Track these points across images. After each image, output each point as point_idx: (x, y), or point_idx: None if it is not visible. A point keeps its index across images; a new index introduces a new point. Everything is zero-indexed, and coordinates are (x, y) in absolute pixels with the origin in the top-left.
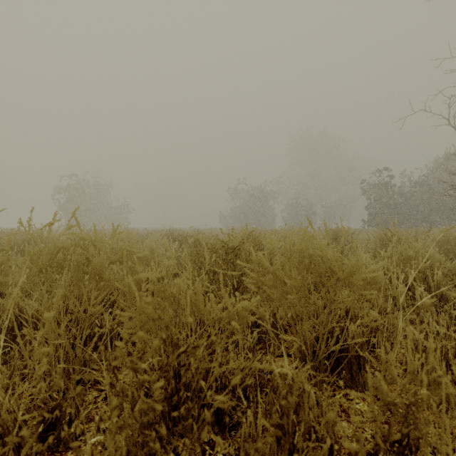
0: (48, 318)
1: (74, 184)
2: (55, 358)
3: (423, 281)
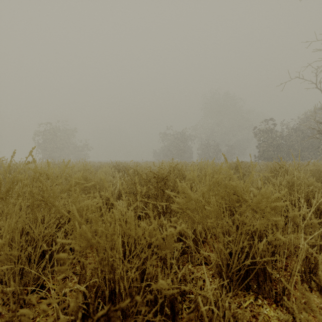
0: None
1: (49, 129)
2: (13, 273)
3: (307, 202)
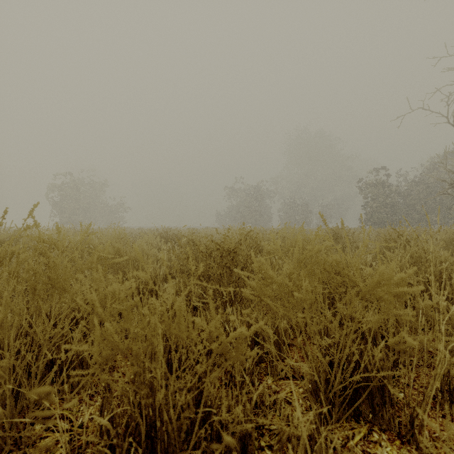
0: None
1: (69, 182)
2: (4, 393)
3: (439, 286)
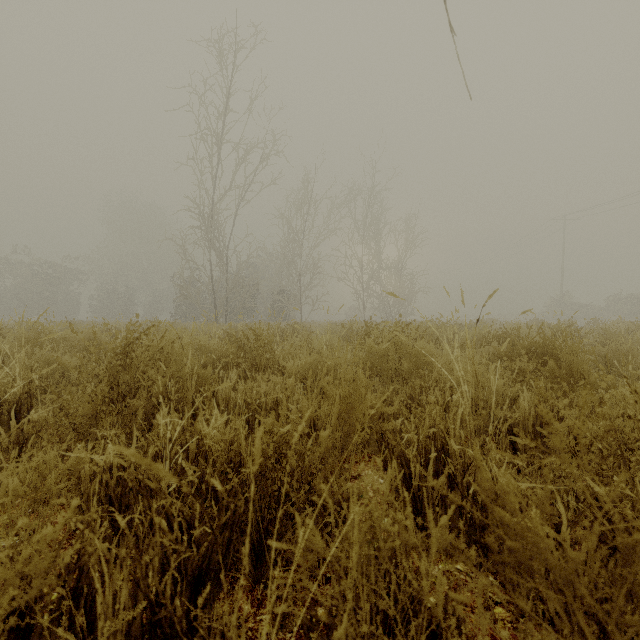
0: None
1: None
2: None
3: None
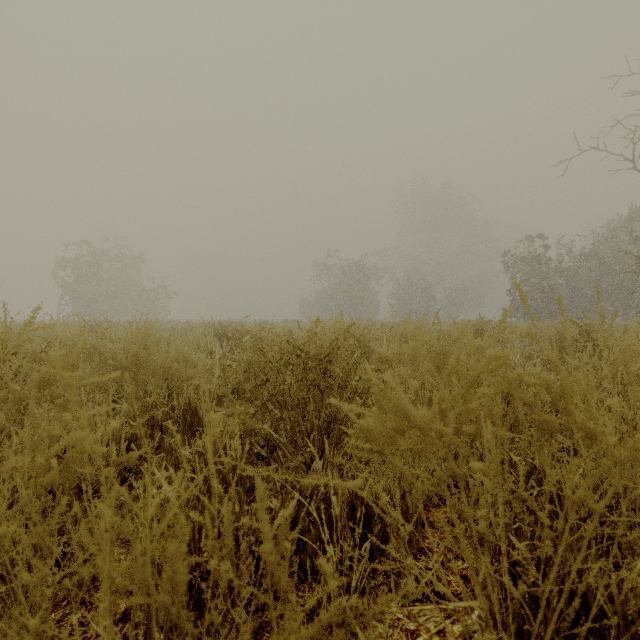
0: None
1: (86, 255)
2: None
3: None
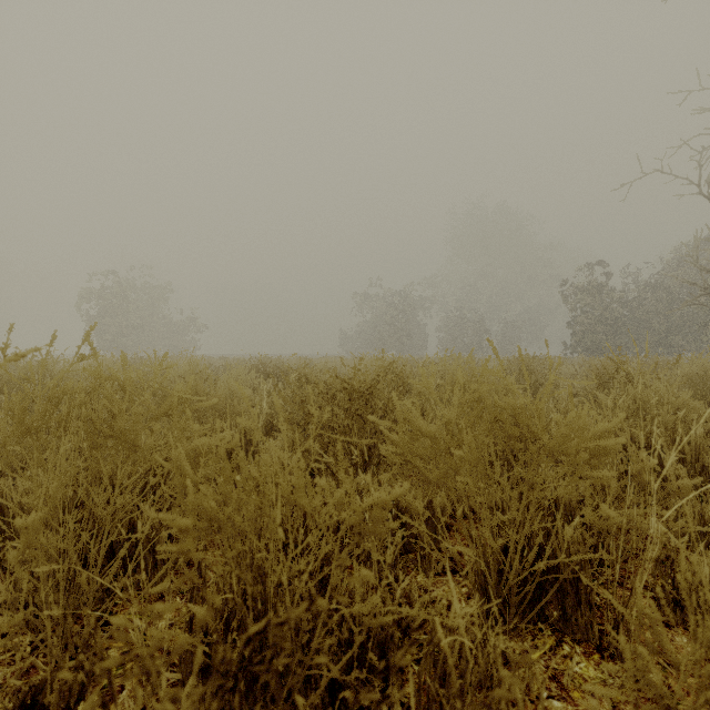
0: (25, 525)
1: (112, 286)
2: (53, 587)
3: (673, 444)
